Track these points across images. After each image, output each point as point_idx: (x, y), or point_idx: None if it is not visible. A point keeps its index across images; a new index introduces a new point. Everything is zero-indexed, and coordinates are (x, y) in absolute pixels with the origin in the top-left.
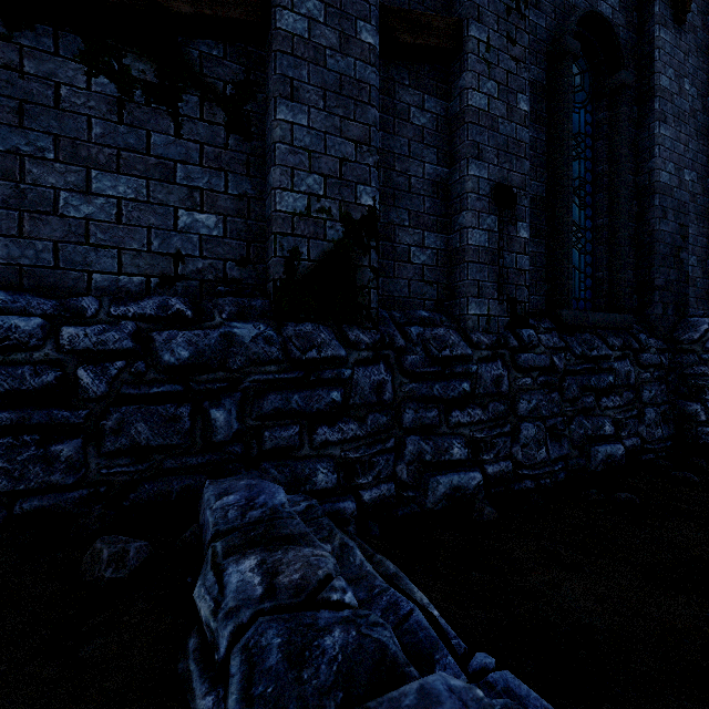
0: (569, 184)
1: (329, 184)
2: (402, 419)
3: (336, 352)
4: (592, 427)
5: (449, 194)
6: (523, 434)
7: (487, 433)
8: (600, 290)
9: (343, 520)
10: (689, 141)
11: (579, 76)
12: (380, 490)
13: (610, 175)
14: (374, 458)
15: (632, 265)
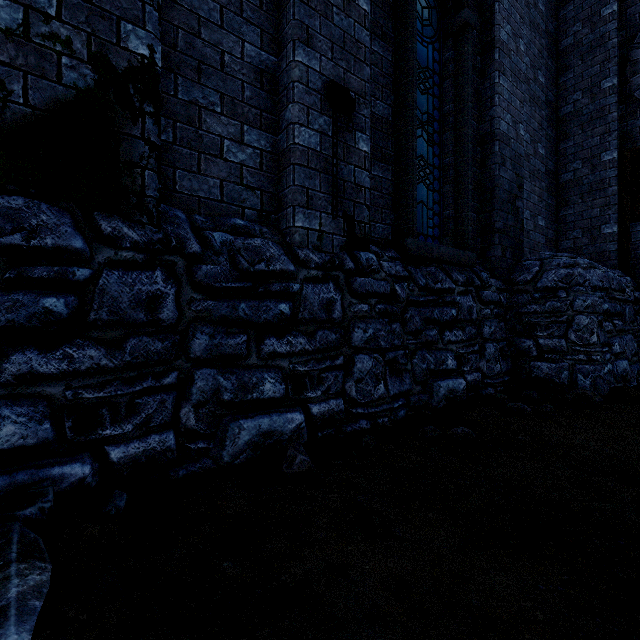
0: (414, 106)
1: (68, 3)
2: (190, 346)
3: (63, 242)
4: (434, 361)
5: (277, 88)
6: (357, 367)
7: (313, 366)
8: (447, 229)
9: (33, 496)
10: (524, 104)
11: (428, 11)
12: (146, 443)
13: (456, 114)
14: (140, 398)
15: (476, 208)
